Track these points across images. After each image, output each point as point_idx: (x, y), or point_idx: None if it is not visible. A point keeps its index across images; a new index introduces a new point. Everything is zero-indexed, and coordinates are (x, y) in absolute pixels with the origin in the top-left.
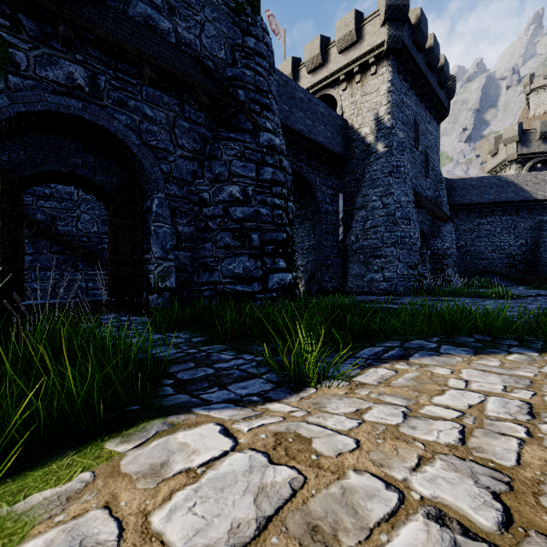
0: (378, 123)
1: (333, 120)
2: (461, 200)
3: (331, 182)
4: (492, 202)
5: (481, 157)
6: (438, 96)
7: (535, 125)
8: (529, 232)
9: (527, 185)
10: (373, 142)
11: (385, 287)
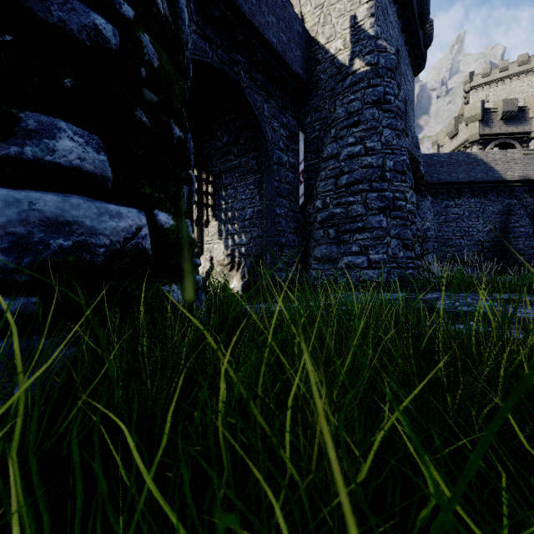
0: (355, 31)
1: (290, 18)
2: (429, 178)
3: (286, 119)
4: (461, 181)
5: (438, 140)
6: (418, 33)
7: (496, 104)
8: (497, 217)
9: (497, 163)
10: (347, 60)
11: (372, 277)
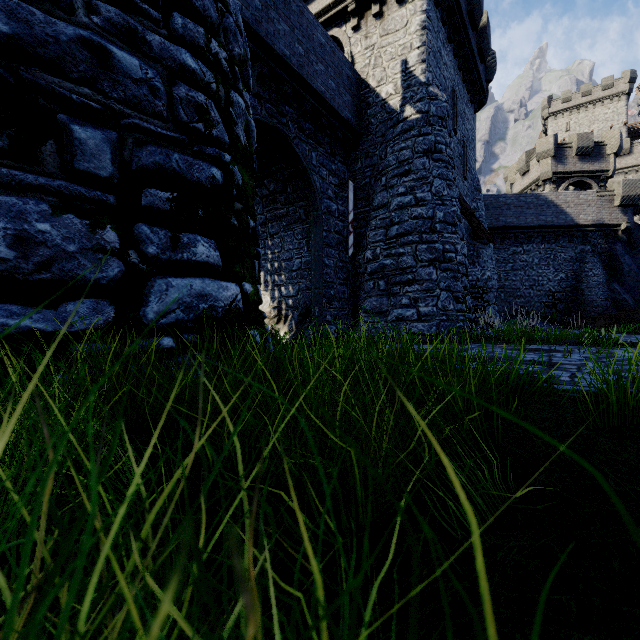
0: (406, 77)
1: (339, 63)
2: (495, 222)
3: (335, 166)
4: (530, 225)
5: (509, 177)
6: (477, 68)
7: (571, 138)
8: (570, 265)
9: (569, 206)
10: (398, 106)
11: (421, 330)
